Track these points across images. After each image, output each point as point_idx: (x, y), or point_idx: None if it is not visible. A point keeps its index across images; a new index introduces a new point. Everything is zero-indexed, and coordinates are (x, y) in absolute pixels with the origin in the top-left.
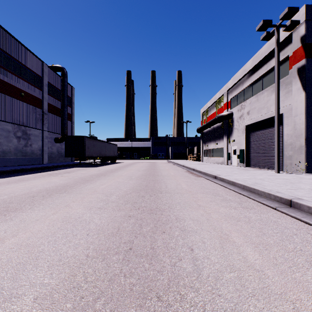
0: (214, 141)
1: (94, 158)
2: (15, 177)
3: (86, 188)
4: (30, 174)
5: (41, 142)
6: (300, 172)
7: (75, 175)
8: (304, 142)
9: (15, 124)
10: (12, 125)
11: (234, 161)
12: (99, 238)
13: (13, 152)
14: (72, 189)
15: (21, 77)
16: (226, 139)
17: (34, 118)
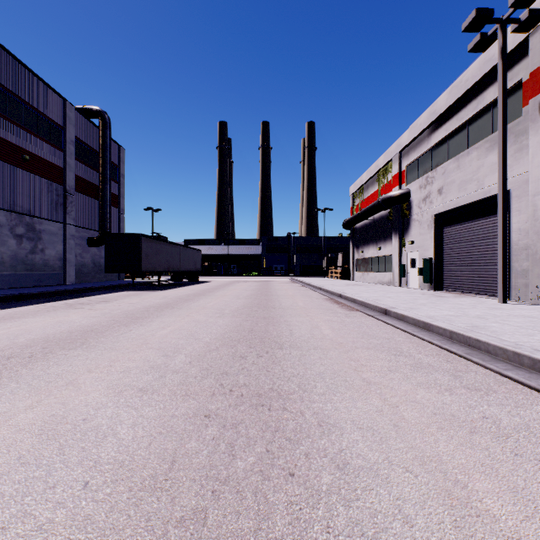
0: (374, 243)
1: (159, 274)
2: (0, 310)
3: (127, 336)
4: (33, 304)
5: (62, 244)
6: None
7: (117, 306)
8: None
9: (13, 212)
10: (6, 214)
11: (412, 279)
12: (112, 501)
13: (8, 263)
14: (99, 339)
15: (24, 127)
16: (397, 239)
17: (49, 202)
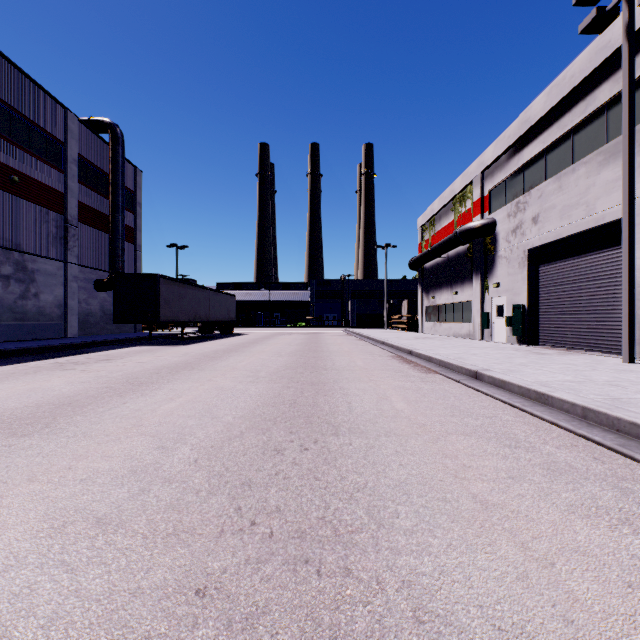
0: (449, 286)
1: (182, 324)
2: None
3: (116, 412)
4: (12, 364)
5: (61, 288)
6: None
7: (120, 367)
8: None
9: None
10: None
11: (498, 331)
12: None
13: None
14: (74, 419)
15: (12, 140)
16: (479, 281)
17: (44, 235)
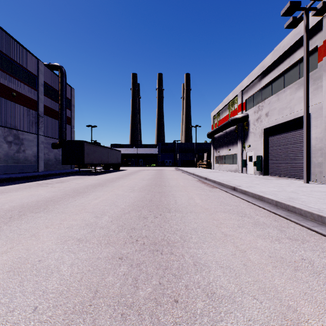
0: (226, 146)
1: (95, 165)
2: None
3: (73, 204)
4: (17, 184)
5: (36, 147)
6: None
7: (68, 185)
8: None
9: (6, 127)
10: (2, 128)
11: (249, 168)
12: (51, 322)
13: (3, 158)
14: (55, 206)
15: (13, 75)
16: (240, 144)
17: (28, 121)
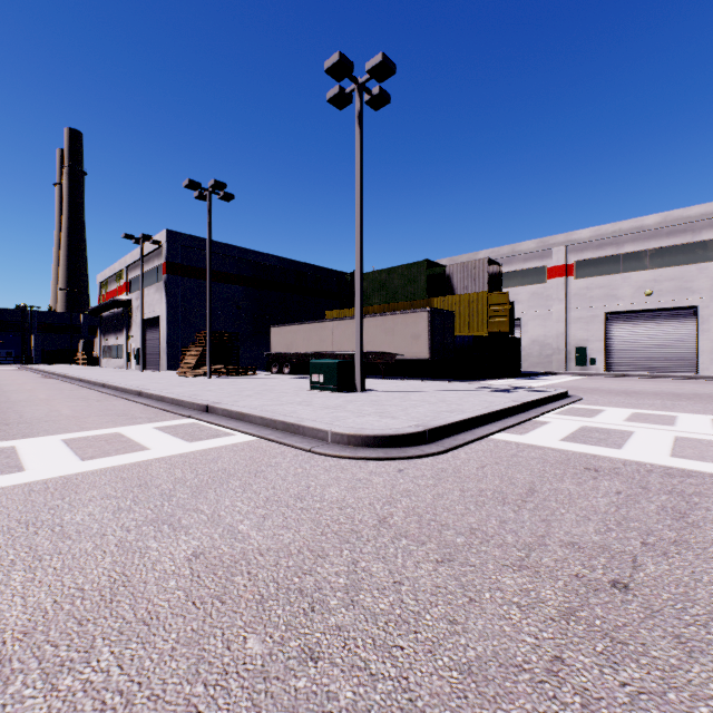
0: (115, 333)
1: None
2: None
3: None
4: None
5: None
6: (165, 370)
7: None
8: (167, 345)
9: None
10: None
11: (134, 363)
12: None
13: None
14: None
15: None
16: (126, 333)
17: None
